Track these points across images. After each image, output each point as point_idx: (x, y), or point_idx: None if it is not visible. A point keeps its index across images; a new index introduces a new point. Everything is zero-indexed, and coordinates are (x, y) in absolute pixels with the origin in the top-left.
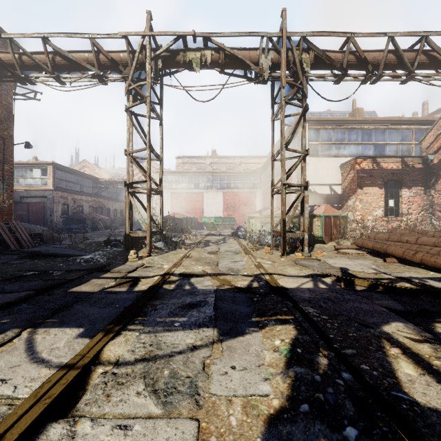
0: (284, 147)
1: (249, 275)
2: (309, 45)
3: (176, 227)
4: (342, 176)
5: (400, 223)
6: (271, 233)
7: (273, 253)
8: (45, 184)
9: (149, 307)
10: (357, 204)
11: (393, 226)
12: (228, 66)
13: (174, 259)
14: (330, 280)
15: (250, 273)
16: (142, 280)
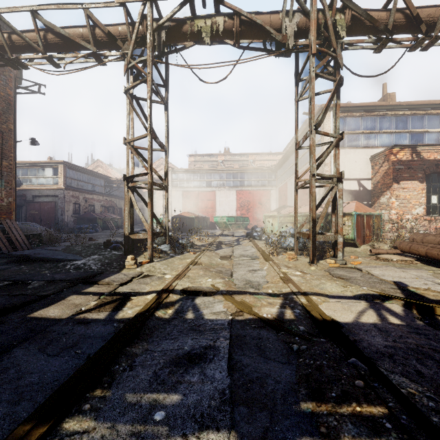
0: (313, 129)
1: (275, 293)
2: (346, 1)
3: (187, 226)
4: (372, 169)
5: None
6: (294, 234)
7: (298, 258)
8: (56, 183)
9: (122, 361)
10: (392, 201)
11: (436, 226)
12: (244, 35)
13: (179, 266)
14: (399, 308)
15: (276, 291)
16: (132, 299)
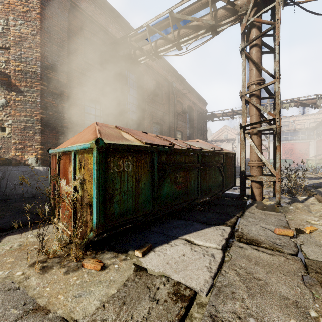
0: None
1: (313, 177)
2: None
3: None
4: None
5: None
6: None
7: None
8: None
9: None
10: None
11: None
12: (301, 105)
13: None
14: None
15: (314, 176)
16: None
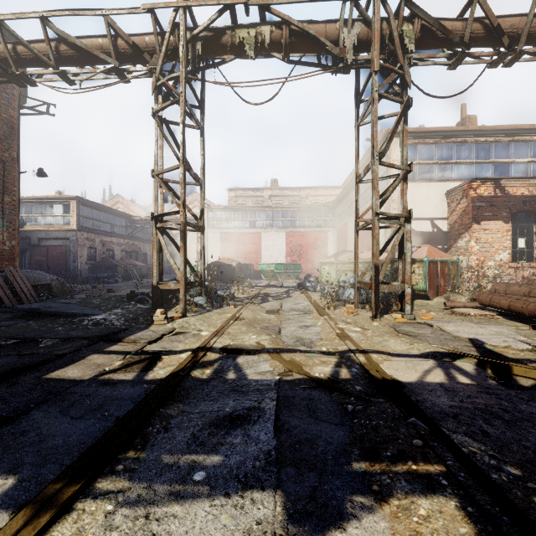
0: (376, 159)
1: (329, 352)
2: (414, 9)
3: (226, 275)
4: (448, 206)
5: (535, 271)
6: (354, 284)
7: (359, 313)
8: (67, 223)
9: (156, 423)
10: (472, 244)
11: (524, 275)
12: (294, 48)
13: (218, 322)
14: (471, 367)
15: (331, 349)
16: (163, 358)
